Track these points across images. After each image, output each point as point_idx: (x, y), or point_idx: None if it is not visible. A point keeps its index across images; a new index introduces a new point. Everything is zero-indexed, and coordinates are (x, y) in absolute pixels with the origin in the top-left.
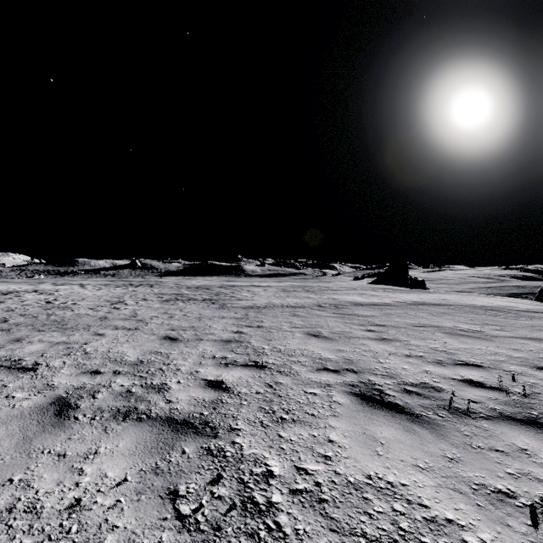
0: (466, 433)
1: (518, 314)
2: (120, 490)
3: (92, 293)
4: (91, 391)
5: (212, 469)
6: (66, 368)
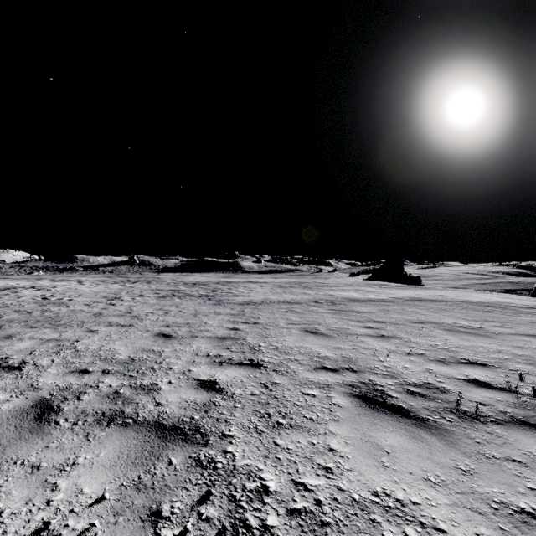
0: (477, 441)
1: (517, 310)
2: (96, 510)
3: (90, 289)
4: (76, 392)
5: (201, 484)
6: (54, 367)
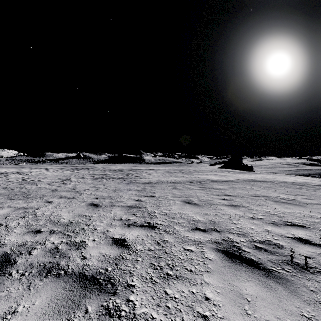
0: (312, 289)
1: (315, 187)
2: None
3: (52, 173)
4: (29, 248)
5: None
6: (18, 228)
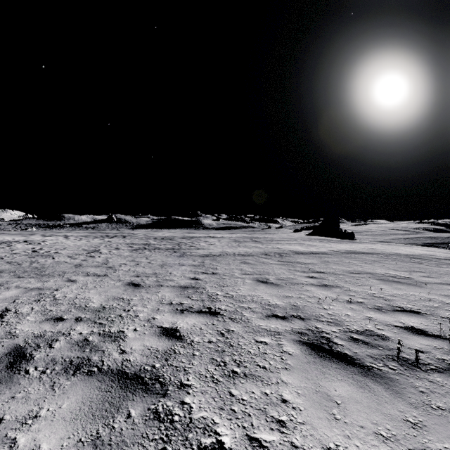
0: (421, 390)
1: (439, 261)
2: None
3: (74, 243)
4: (49, 340)
5: (157, 440)
6: (32, 315)
